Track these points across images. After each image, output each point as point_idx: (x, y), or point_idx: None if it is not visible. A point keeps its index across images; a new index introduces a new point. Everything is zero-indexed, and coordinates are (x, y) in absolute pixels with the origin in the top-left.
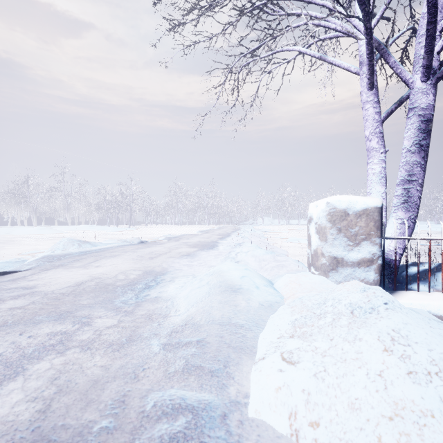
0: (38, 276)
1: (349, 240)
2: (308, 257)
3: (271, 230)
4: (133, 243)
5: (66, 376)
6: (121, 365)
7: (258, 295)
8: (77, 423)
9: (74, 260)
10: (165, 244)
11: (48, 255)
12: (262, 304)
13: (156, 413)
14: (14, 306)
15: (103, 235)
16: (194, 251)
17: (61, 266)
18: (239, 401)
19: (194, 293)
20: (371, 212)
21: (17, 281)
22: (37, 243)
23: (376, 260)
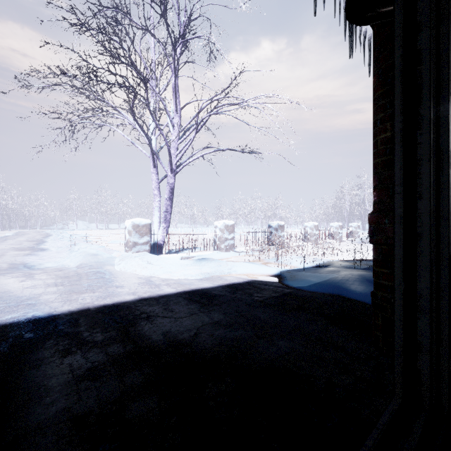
0: None
1: (140, 235)
2: (125, 244)
3: (91, 235)
4: None
5: (52, 274)
6: (68, 271)
7: (106, 256)
8: (70, 275)
9: None
10: None
11: None
12: (108, 257)
13: (89, 272)
14: None
15: None
16: (31, 252)
17: None
18: (107, 269)
19: (75, 259)
20: (147, 225)
21: None
22: None
23: (149, 242)
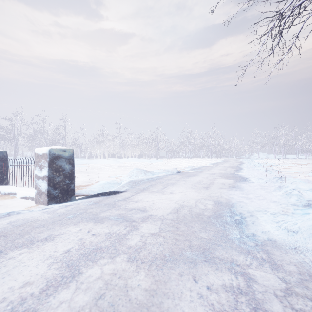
0: (137, 198)
1: None
2: None
3: (274, 164)
4: (174, 173)
5: None
6: None
7: None
8: None
9: (149, 185)
10: (200, 175)
11: (131, 180)
12: None
13: None
14: (151, 232)
15: (145, 165)
16: (234, 183)
17: (144, 190)
18: None
19: None
20: None
21: (128, 201)
22: (113, 170)
23: None
